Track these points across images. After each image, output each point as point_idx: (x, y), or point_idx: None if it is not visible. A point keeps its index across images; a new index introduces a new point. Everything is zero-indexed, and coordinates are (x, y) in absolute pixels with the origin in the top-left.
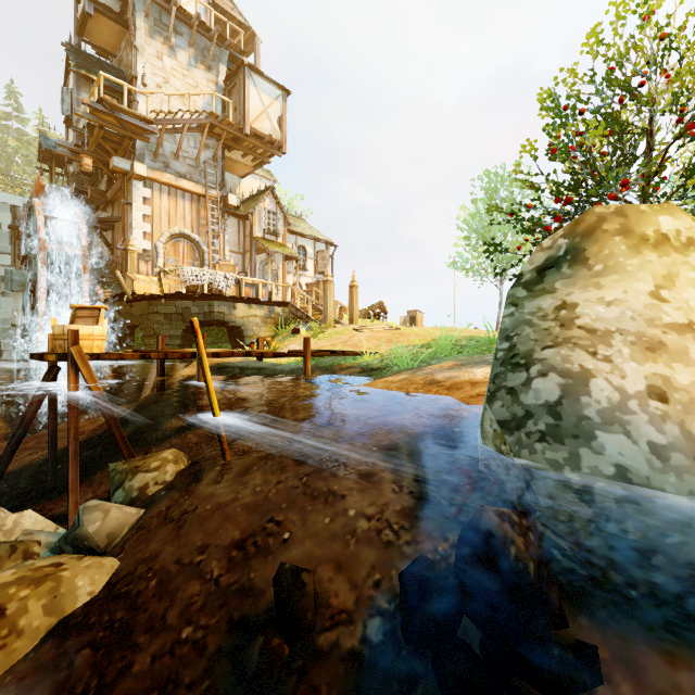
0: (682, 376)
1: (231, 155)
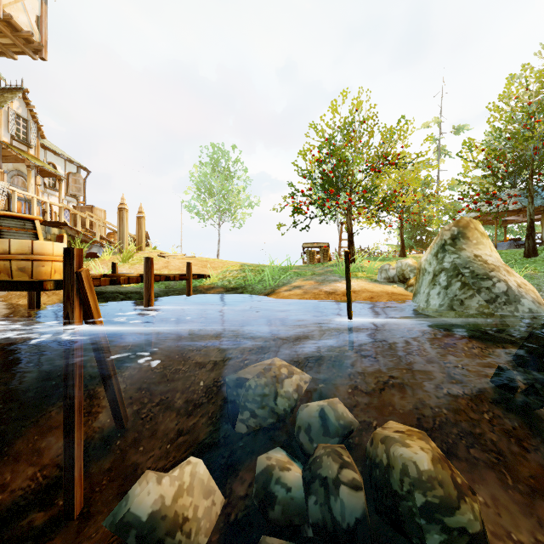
0: (518, 280)
1: None
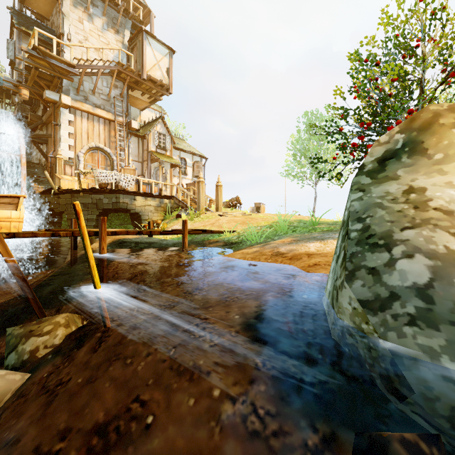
0: None
1: (134, 94)
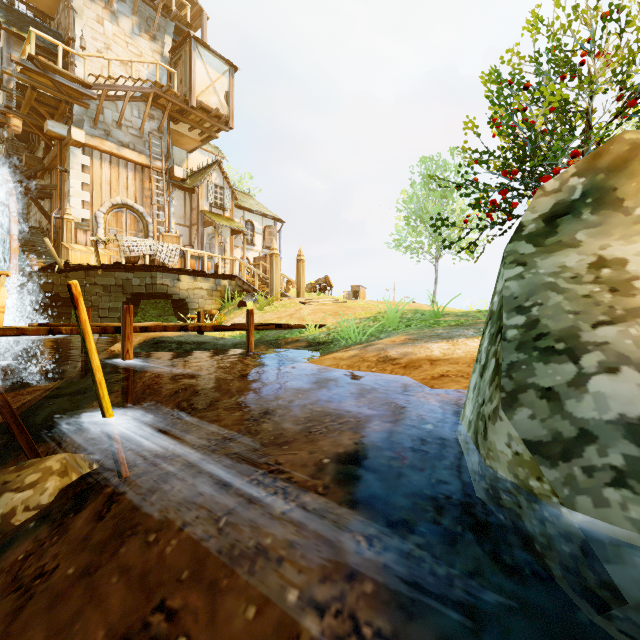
0: None
1: (178, 128)
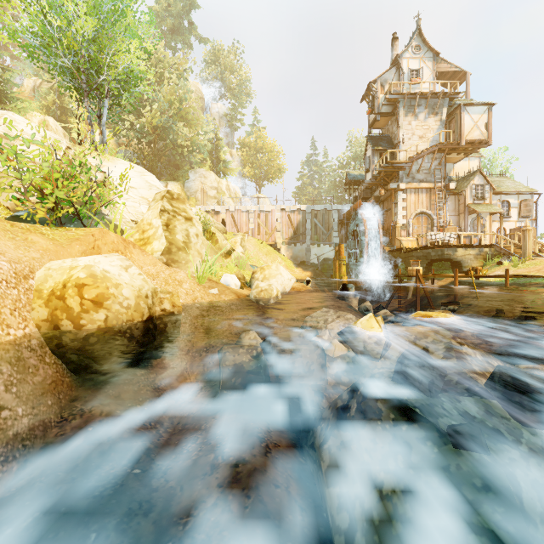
0: None
1: (449, 156)
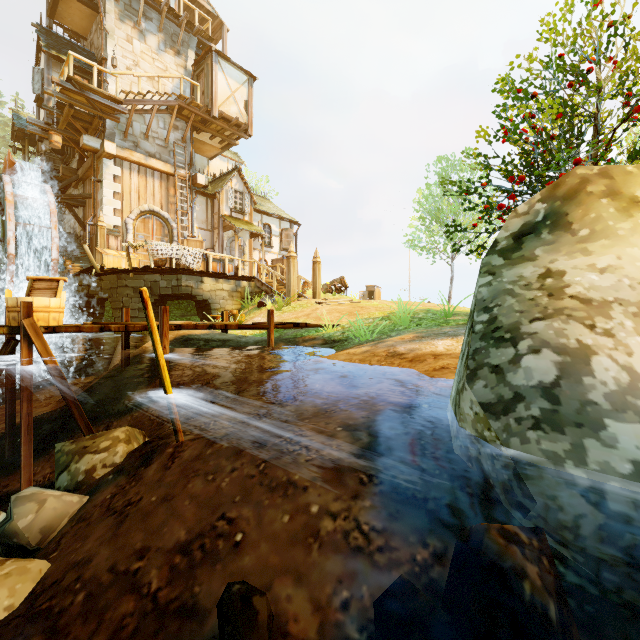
0: None
1: (200, 137)
